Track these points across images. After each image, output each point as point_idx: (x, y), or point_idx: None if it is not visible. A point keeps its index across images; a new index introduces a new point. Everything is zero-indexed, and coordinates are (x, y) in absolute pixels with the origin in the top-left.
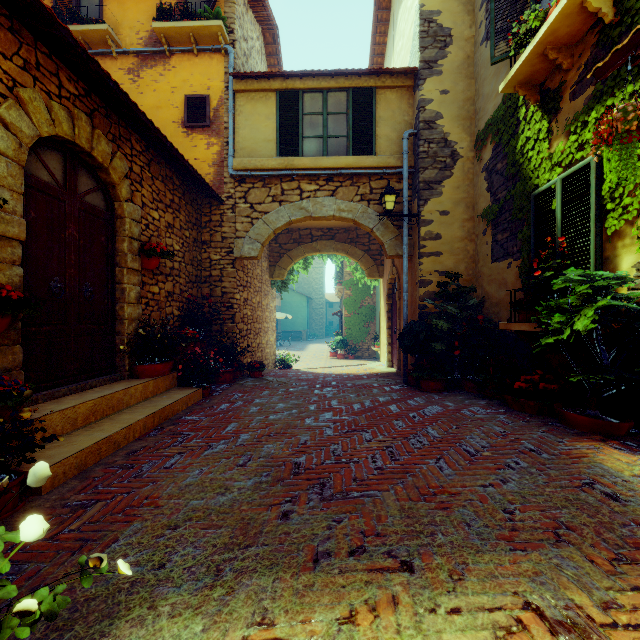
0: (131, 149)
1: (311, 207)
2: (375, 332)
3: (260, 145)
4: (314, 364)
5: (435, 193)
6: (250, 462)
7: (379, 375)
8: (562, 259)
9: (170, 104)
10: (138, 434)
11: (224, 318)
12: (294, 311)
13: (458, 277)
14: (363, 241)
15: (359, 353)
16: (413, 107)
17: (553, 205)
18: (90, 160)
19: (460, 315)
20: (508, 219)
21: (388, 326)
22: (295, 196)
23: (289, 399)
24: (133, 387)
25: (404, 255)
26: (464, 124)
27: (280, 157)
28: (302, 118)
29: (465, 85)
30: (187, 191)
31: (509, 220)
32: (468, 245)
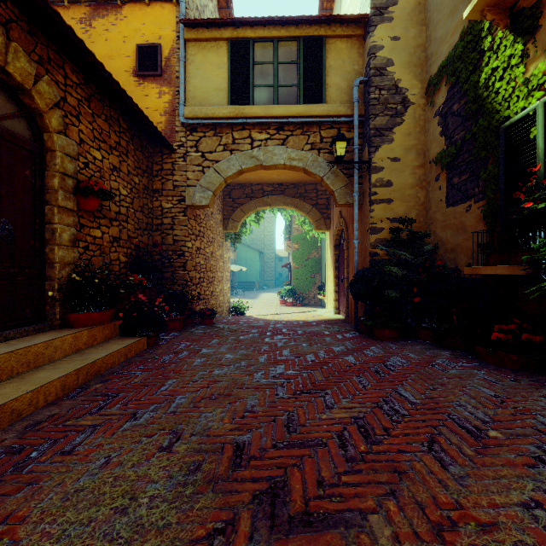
0: (65, 78)
1: (262, 156)
2: (321, 282)
3: (211, 94)
4: (265, 311)
5: (386, 140)
6: (178, 443)
7: (328, 322)
8: (545, 193)
9: (122, 53)
10: (53, 397)
11: (173, 265)
12: (248, 264)
13: (411, 223)
14: (311, 196)
15: (306, 301)
16: (363, 56)
17: (532, 134)
18: (7, 78)
19: (415, 261)
20: (467, 160)
21: (335, 275)
22: (246, 145)
23: (238, 348)
24: (59, 338)
25: (355, 202)
26: (415, 71)
27: (231, 105)
28: (253, 67)
29: (416, 32)
30: (136, 137)
31: (468, 161)
32: (419, 192)
